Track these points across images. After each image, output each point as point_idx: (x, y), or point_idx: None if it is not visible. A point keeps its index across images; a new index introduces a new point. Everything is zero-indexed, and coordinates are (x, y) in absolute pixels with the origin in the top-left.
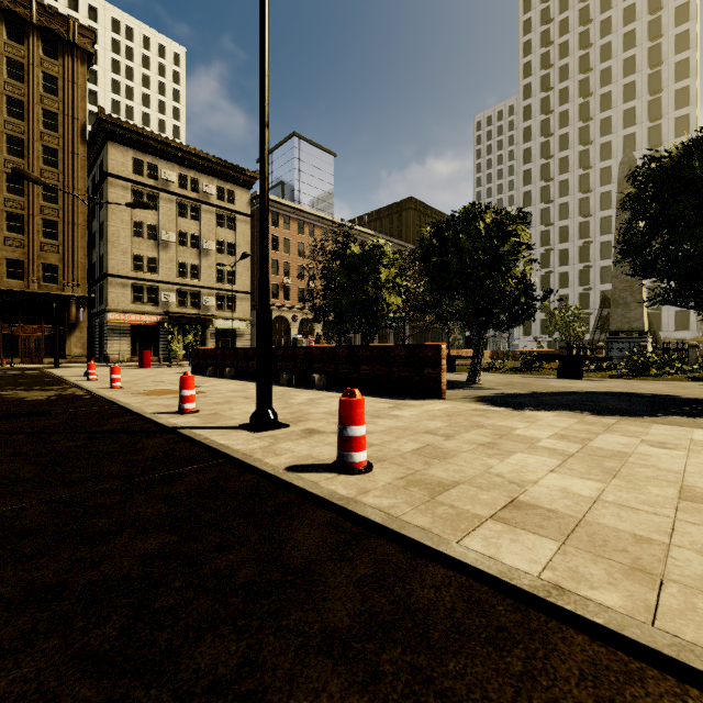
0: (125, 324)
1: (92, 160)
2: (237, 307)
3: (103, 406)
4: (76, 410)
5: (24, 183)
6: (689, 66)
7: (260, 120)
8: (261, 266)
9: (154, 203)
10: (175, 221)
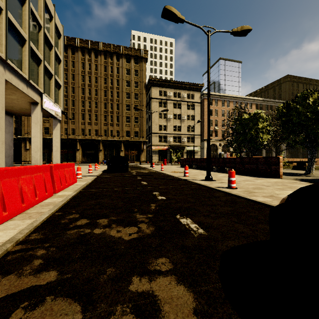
0: (156, 150)
1: (146, 94)
2: (195, 141)
3: (163, 174)
4: (158, 175)
5: (130, 106)
6: None
7: (207, 95)
8: (208, 136)
9: (165, 105)
10: (172, 110)
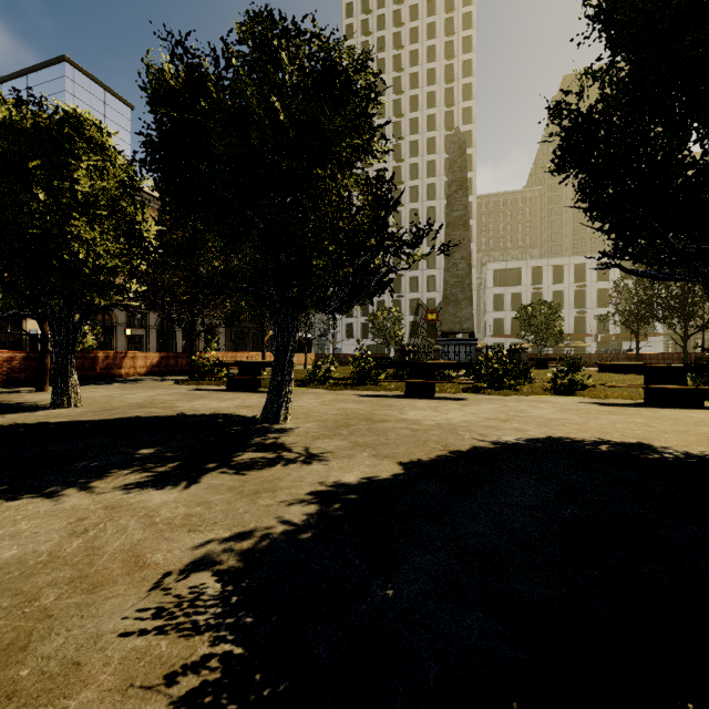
0: None
1: None
2: None
3: None
4: None
5: None
6: (472, 114)
7: None
8: None
9: None
10: None
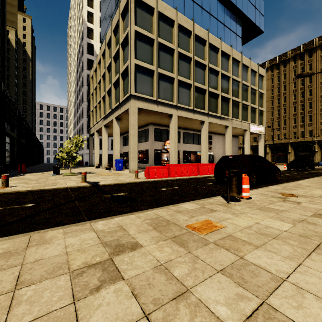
0: None
1: None
2: None
3: None
4: None
5: None
6: None
7: None
8: None
9: None
10: None
